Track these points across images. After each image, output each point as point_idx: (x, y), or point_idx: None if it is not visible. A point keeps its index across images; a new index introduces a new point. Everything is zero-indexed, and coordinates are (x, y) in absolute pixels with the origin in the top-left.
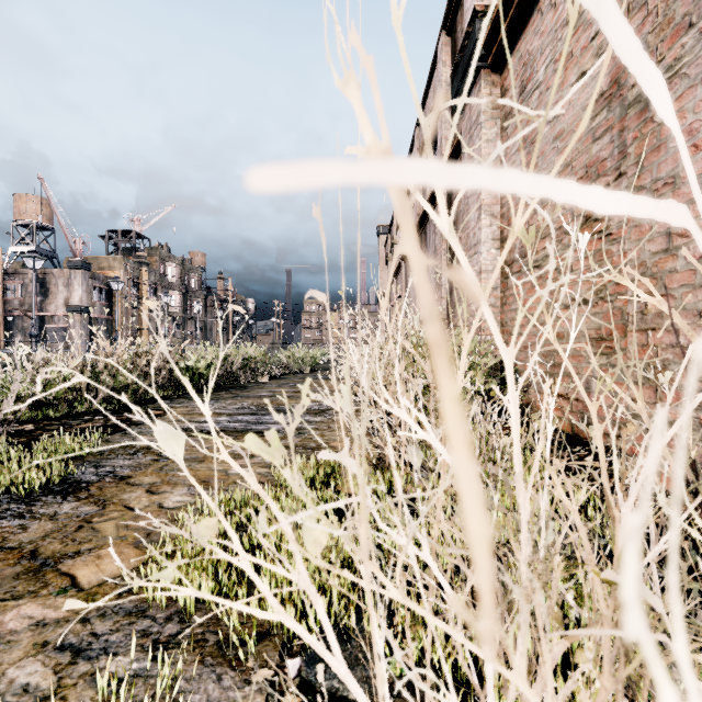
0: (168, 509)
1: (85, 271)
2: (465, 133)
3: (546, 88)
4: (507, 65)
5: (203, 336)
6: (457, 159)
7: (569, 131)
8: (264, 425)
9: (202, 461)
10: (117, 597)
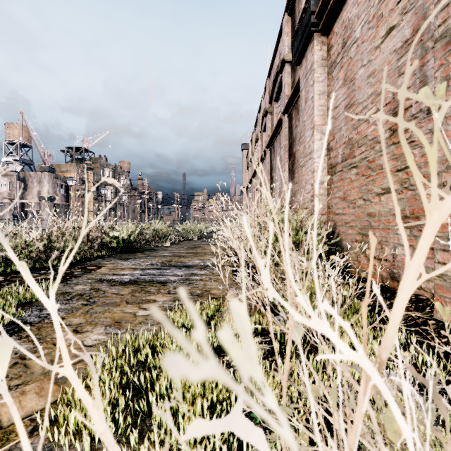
0: (87, 346)
1: (51, 173)
2: (302, 77)
3: (362, 41)
4: (332, 29)
5: (128, 215)
6: (296, 97)
7: (380, 70)
8: (165, 277)
9: (118, 305)
10: (29, 436)
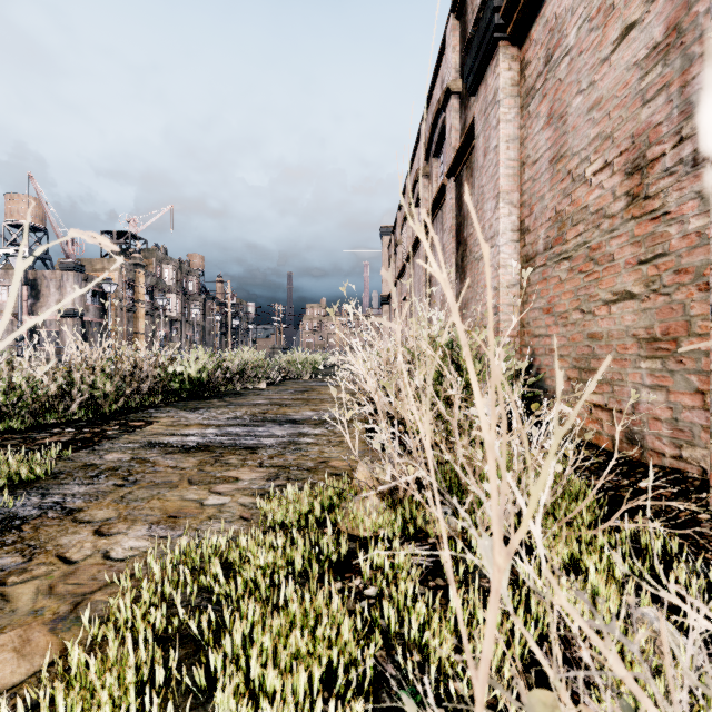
0: (114, 561)
1: (77, 273)
2: (480, 115)
3: (579, 52)
4: (529, 35)
5: (201, 340)
6: (468, 149)
7: (610, 97)
8: (256, 438)
9: (175, 487)
10: None
